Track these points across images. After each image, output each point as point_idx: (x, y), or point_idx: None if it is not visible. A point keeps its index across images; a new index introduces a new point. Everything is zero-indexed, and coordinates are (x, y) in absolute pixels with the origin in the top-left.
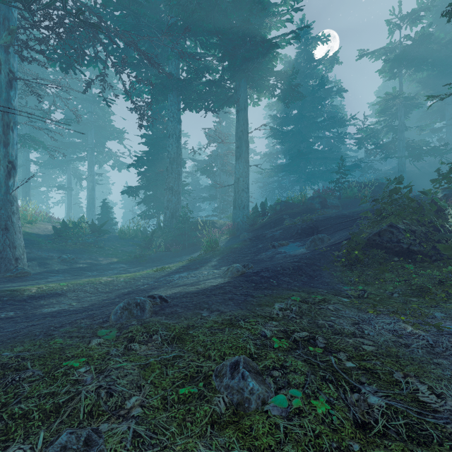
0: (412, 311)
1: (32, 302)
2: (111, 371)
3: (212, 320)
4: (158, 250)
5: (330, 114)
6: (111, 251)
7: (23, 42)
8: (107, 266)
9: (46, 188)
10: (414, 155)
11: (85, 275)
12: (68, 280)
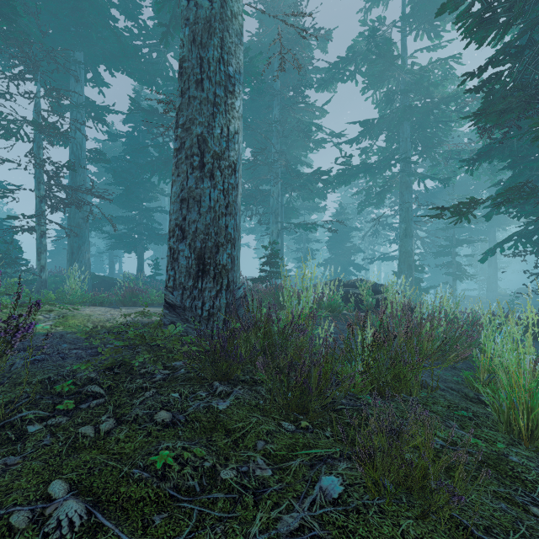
0: None
1: None
2: None
3: None
4: None
5: None
6: None
7: None
8: None
9: None
10: None
11: None
12: None
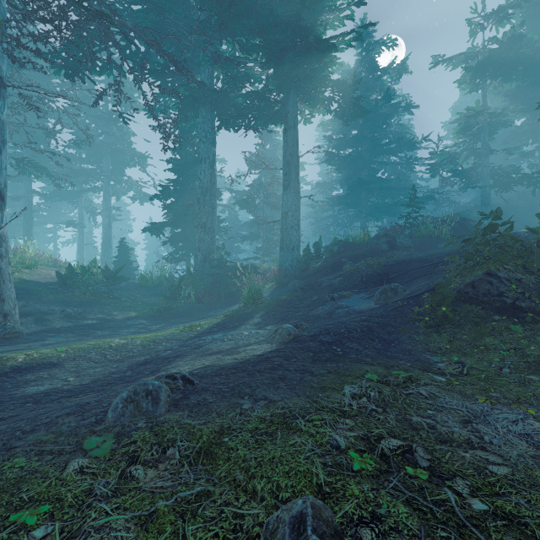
0: (539, 399)
1: (16, 377)
2: (88, 537)
3: (257, 417)
4: (187, 301)
5: (397, 134)
6: (129, 303)
7: (13, 38)
8: (123, 322)
9: (54, 225)
10: (501, 184)
11: (94, 335)
12: (70, 343)
